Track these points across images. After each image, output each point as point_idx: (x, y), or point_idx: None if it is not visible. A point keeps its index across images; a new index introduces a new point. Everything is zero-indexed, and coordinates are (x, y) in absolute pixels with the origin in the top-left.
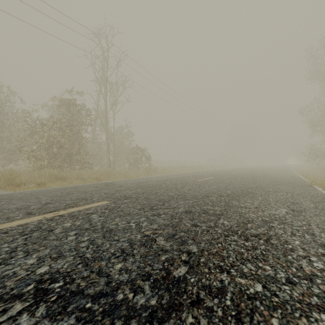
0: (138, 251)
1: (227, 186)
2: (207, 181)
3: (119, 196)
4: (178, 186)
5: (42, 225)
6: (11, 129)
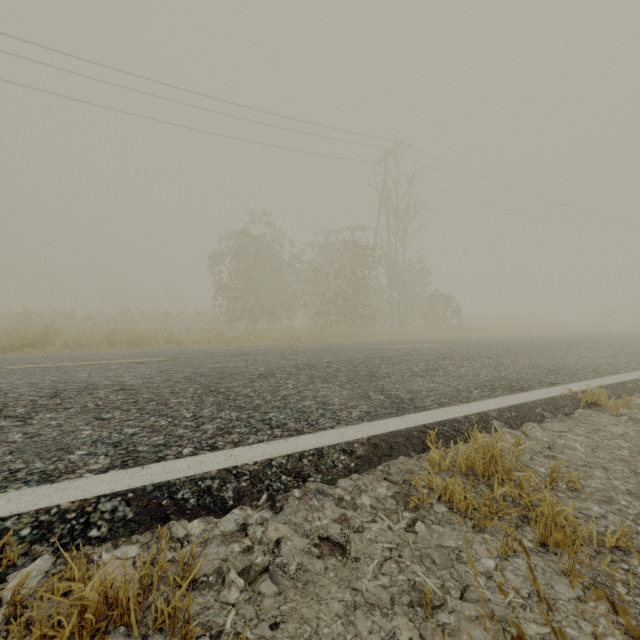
0: (472, 353)
1: (571, 343)
2: (548, 340)
3: (442, 343)
4: (502, 341)
5: (412, 347)
6: (284, 279)
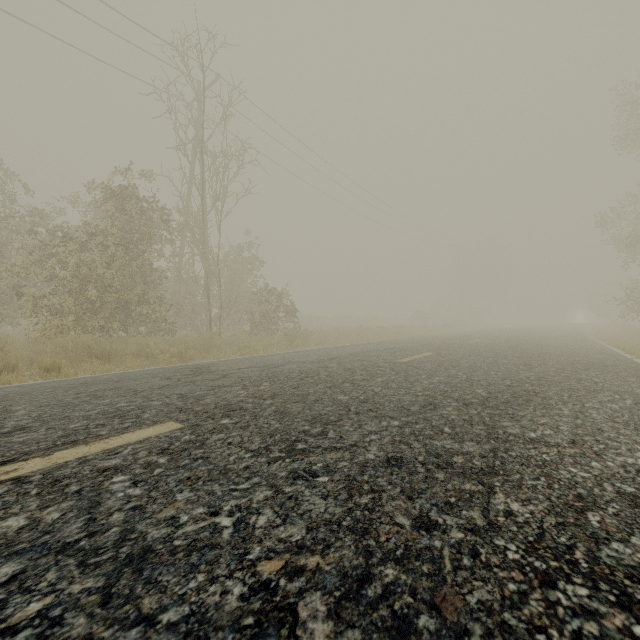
0: None
1: (470, 375)
2: (421, 363)
3: (211, 405)
4: (357, 376)
5: None
6: (6, 250)
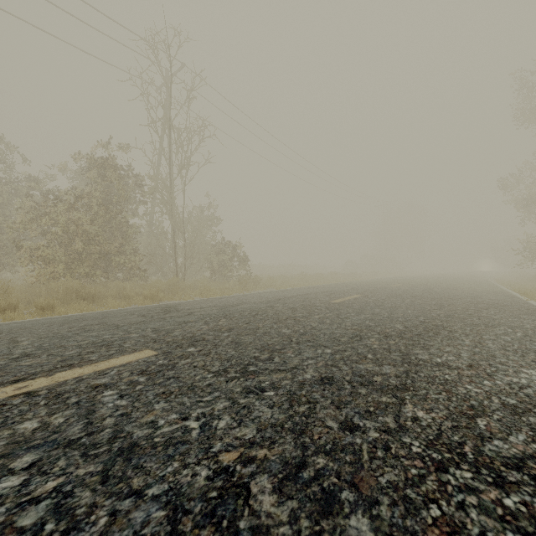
0: None
1: (391, 313)
2: (351, 303)
3: (179, 337)
4: (298, 314)
5: None
6: (6, 210)
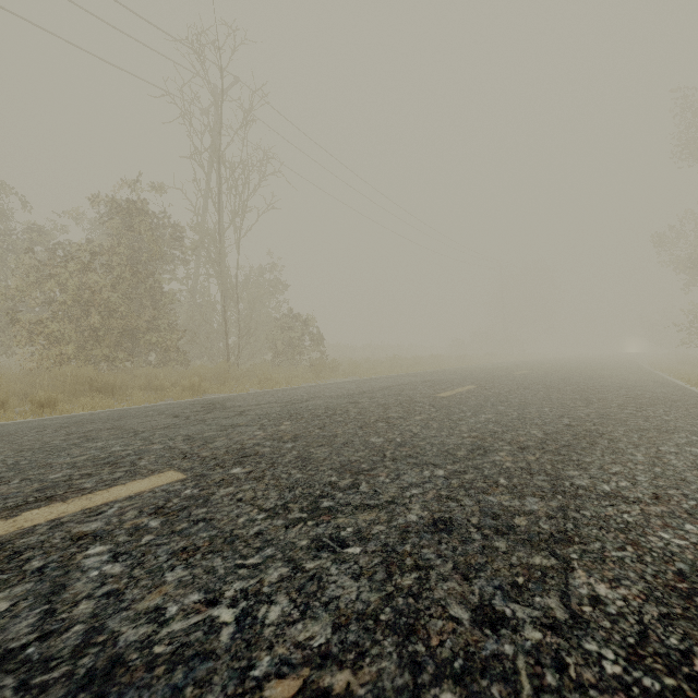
0: None
1: (521, 412)
2: (464, 397)
3: (222, 449)
4: (393, 413)
5: None
6: (1, 272)
